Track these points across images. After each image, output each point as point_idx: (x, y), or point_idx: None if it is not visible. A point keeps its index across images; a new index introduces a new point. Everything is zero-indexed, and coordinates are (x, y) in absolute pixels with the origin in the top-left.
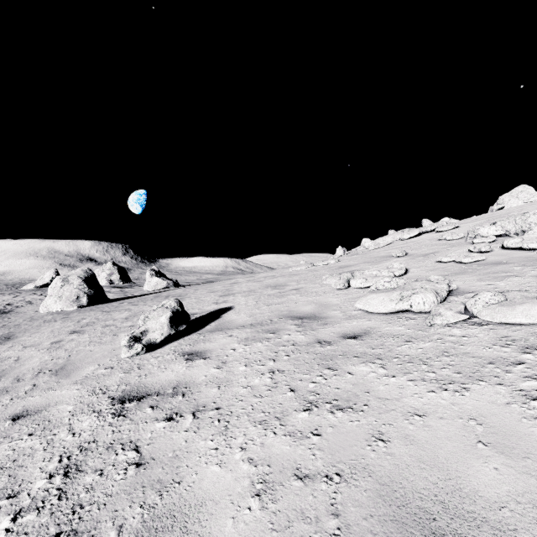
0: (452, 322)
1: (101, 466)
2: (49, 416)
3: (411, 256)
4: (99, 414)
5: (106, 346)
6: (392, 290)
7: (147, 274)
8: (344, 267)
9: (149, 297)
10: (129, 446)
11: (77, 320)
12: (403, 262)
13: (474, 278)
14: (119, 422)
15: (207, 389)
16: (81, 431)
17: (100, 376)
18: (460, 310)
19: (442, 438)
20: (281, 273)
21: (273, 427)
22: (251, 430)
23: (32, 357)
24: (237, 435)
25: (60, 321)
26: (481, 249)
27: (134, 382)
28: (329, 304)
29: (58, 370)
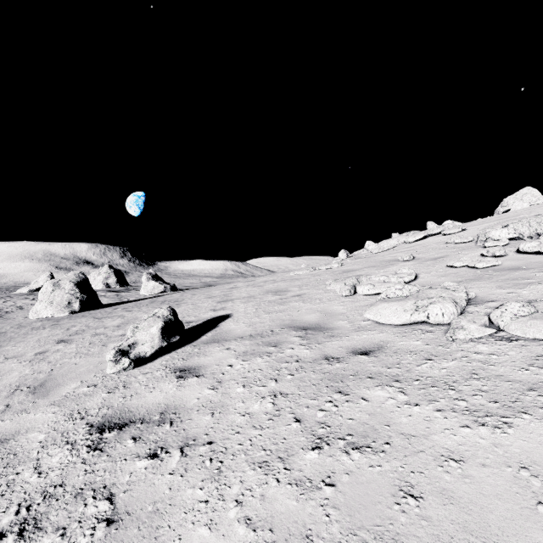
0: (477, 337)
1: (64, 522)
2: (15, 447)
3: (419, 260)
4: (73, 446)
5: (93, 359)
6: (405, 299)
7: (143, 278)
8: (348, 271)
9: (145, 302)
10: (102, 494)
11: (67, 328)
12: (411, 266)
13: (492, 285)
14: (94, 458)
15: (199, 416)
16: (49, 470)
17: (81, 396)
18: (484, 322)
19: (490, 495)
20: (282, 278)
21: (275, 472)
22: (249, 474)
23: (12, 370)
24: (233, 481)
25: (49, 329)
26: (495, 253)
27: (117, 404)
28: (335, 313)
29: (37, 387)
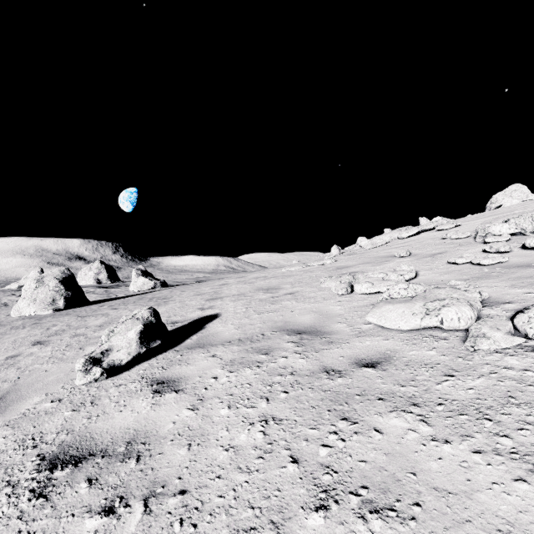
0: (504, 347)
1: None
2: None
3: (416, 256)
4: (13, 489)
5: (66, 365)
6: (411, 300)
7: (133, 274)
8: (342, 268)
9: (133, 299)
10: None
11: (47, 327)
12: (408, 263)
13: (504, 283)
14: (35, 511)
15: (173, 449)
16: None
17: (41, 414)
18: (509, 329)
19: None
20: (274, 274)
21: None
22: None
23: None
24: None
25: (29, 328)
26: (499, 249)
27: (79, 428)
28: (331, 314)
29: None
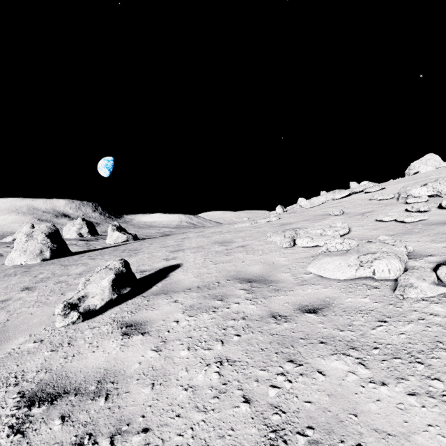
0: (429, 296)
1: None
2: None
3: (348, 214)
4: None
5: (48, 309)
6: (346, 253)
7: (109, 229)
8: (285, 224)
9: (108, 250)
10: None
11: (34, 275)
12: (342, 220)
13: (425, 238)
14: None
15: (138, 388)
16: None
17: (24, 353)
18: (433, 279)
19: None
20: (227, 229)
21: None
22: None
23: None
24: None
25: (19, 276)
26: (419, 209)
27: (57, 367)
28: (277, 265)
29: None
